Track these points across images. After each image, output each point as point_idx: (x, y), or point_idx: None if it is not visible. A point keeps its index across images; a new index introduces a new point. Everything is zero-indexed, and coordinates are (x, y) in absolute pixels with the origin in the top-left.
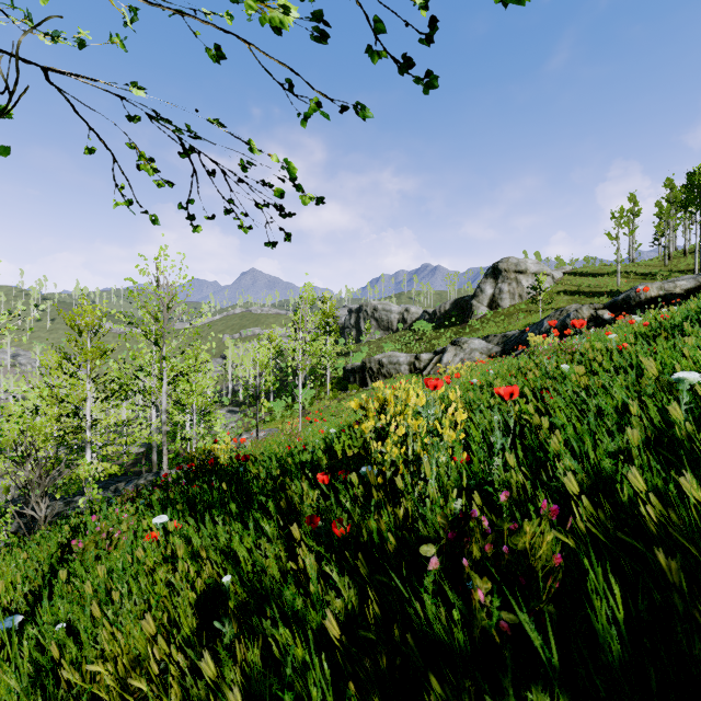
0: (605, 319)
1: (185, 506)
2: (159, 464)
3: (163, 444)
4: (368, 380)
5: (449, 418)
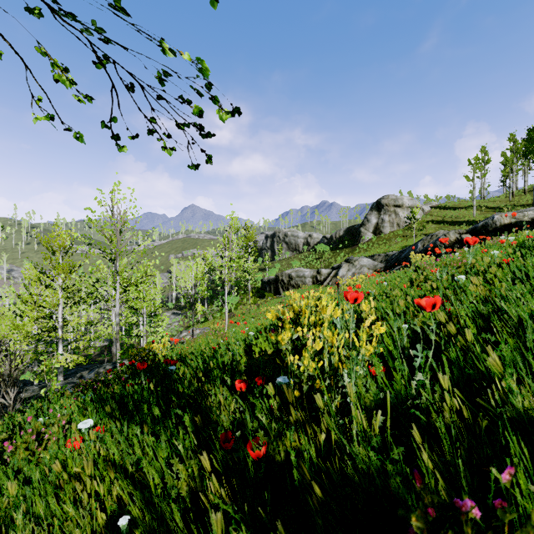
0: None
1: (115, 406)
2: None
3: (117, 341)
4: (280, 290)
5: (367, 331)
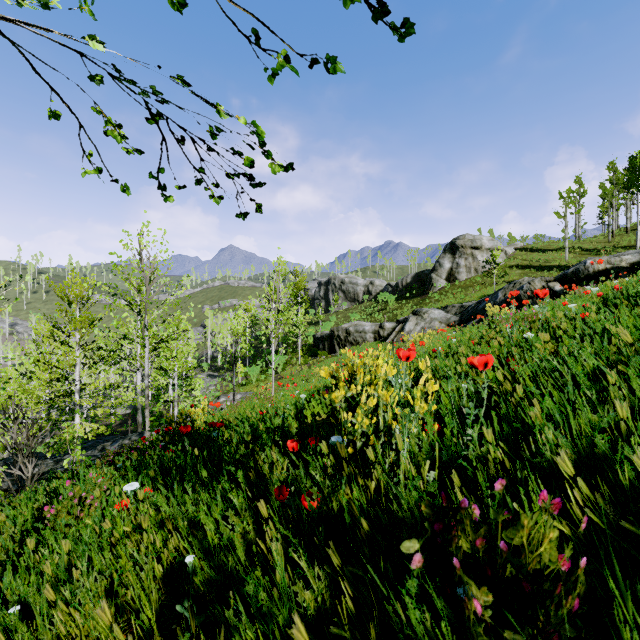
0: (555, 290)
1: (158, 472)
2: (144, 425)
3: (146, 407)
4: (336, 347)
5: (420, 388)
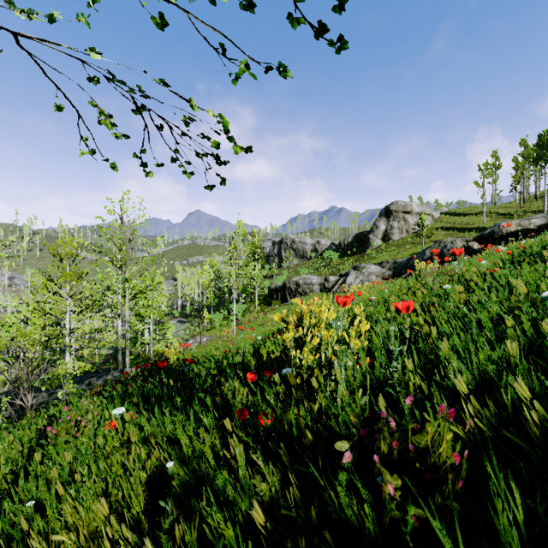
0: (474, 249)
1: (140, 399)
2: (124, 363)
3: (126, 347)
4: (288, 297)
5: (355, 329)
